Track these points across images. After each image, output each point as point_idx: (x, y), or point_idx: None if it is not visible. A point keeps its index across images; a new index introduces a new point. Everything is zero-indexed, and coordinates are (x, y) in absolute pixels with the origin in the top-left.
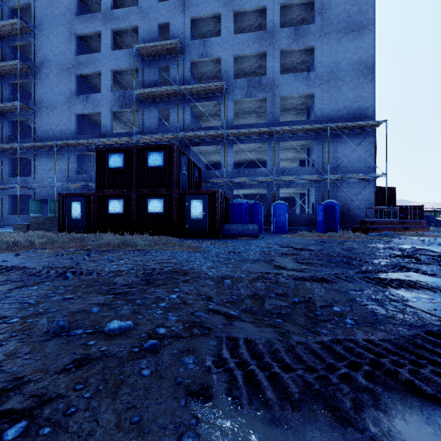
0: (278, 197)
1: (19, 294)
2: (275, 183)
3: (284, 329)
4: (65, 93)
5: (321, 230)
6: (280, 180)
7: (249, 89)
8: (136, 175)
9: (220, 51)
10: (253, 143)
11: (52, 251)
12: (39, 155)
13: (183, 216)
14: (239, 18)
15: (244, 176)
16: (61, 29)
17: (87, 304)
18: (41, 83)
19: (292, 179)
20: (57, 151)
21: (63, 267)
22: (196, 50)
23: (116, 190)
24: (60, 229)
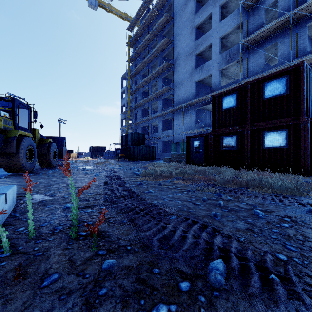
0: None
1: None
2: None
3: None
4: (188, 70)
5: None
6: None
7: None
8: (250, 110)
9: None
10: None
11: (183, 183)
12: (175, 115)
13: None
14: None
15: None
16: (186, 29)
17: None
18: (176, 70)
19: None
20: (184, 110)
21: (200, 223)
22: None
23: (228, 128)
24: (187, 162)
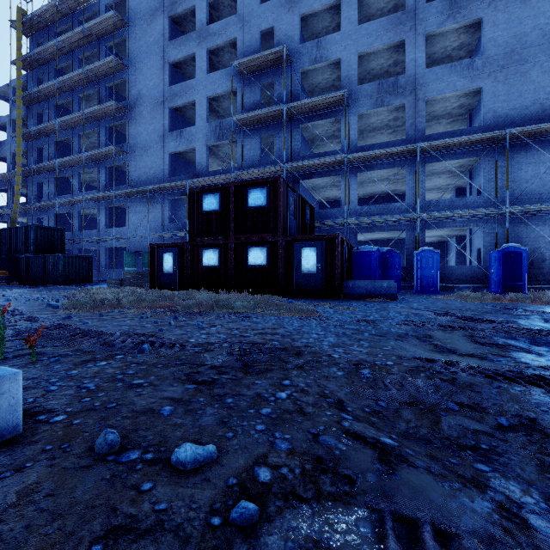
0: (424, 242)
1: (82, 372)
2: (419, 223)
3: (504, 493)
4: (158, 131)
5: (495, 289)
6: (427, 218)
7: (379, 96)
8: (234, 219)
9: (340, 50)
10: (386, 169)
11: (137, 312)
12: (133, 203)
13: (291, 269)
14: (365, 2)
15: (373, 214)
16: (155, 59)
17: (158, 399)
18: (135, 122)
19: (446, 215)
20: (151, 197)
21: (142, 334)
22: (308, 55)
23: (210, 238)
24: (151, 285)
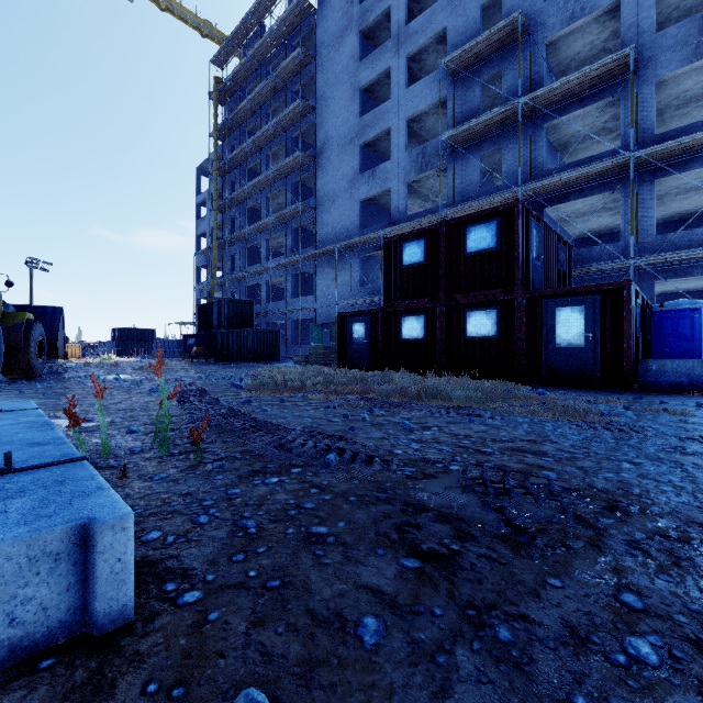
0: None
1: (245, 493)
2: None
3: None
4: (347, 175)
5: None
6: None
7: None
8: (445, 272)
9: None
10: None
11: (323, 398)
12: (320, 266)
13: (538, 341)
14: None
15: (690, 246)
16: (343, 89)
17: (351, 587)
18: (322, 171)
19: None
20: (339, 257)
21: (327, 434)
22: (558, 15)
23: (412, 301)
24: (339, 364)
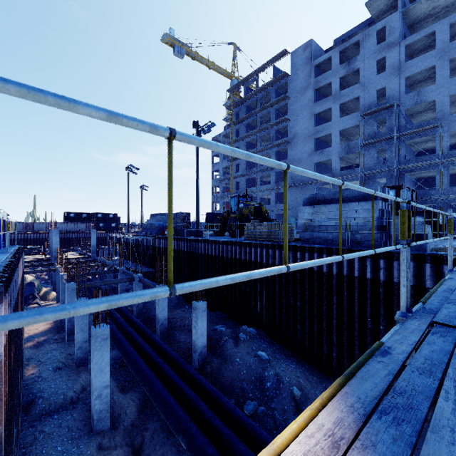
0: None
1: None
2: None
3: None
4: (307, 151)
5: None
6: None
7: None
8: None
9: (435, 95)
10: None
11: None
12: (292, 190)
13: None
14: (455, 59)
15: None
16: (305, 113)
17: None
18: (293, 148)
19: None
20: (303, 187)
21: None
22: (410, 101)
23: None
24: None
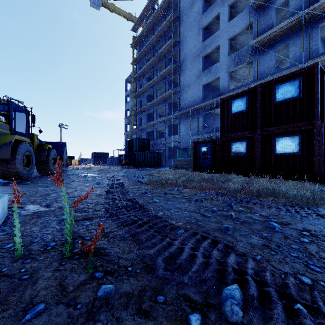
0: None
1: None
2: None
3: None
4: (195, 73)
5: None
6: None
7: None
8: (260, 114)
9: None
10: None
11: (190, 192)
12: (182, 120)
13: None
14: None
15: None
16: (193, 30)
17: None
18: (183, 73)
19: None
20: (191, 115)
21: (211, 238)
22: None
23: (238, 133)
24: (194, 169)
